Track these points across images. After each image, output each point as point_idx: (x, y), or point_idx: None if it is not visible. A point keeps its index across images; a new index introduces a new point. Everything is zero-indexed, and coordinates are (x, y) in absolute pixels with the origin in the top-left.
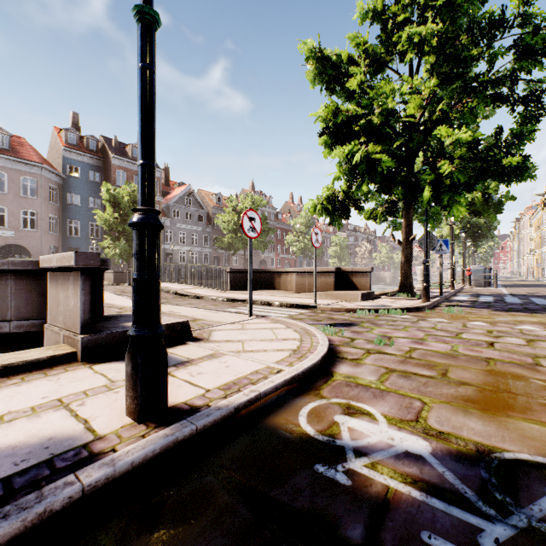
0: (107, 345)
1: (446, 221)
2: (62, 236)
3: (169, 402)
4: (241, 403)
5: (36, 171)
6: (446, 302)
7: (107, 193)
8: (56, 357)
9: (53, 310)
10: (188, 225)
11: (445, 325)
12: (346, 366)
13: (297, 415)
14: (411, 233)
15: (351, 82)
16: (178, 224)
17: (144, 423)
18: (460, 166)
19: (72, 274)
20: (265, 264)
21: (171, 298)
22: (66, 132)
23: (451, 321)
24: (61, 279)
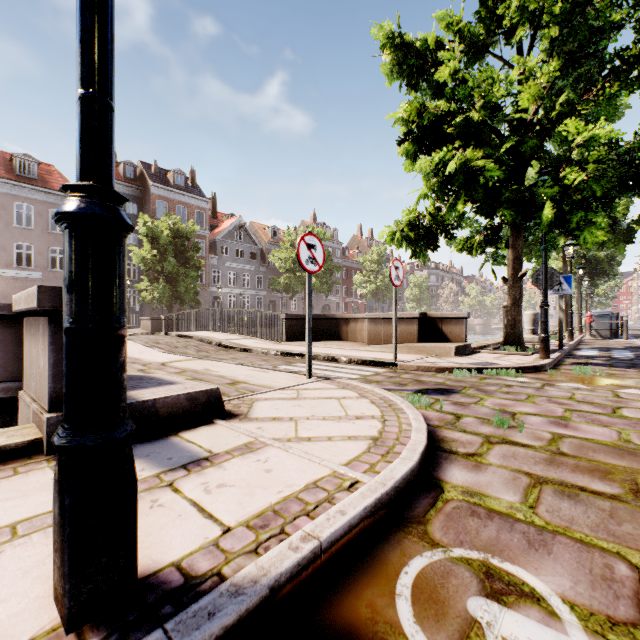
0: None
1: (557, 254)
2: None
3: (149, 560)
4: (284, 572)
5: None
6: (570, 358)
7: (144, 226)
8: (7, 449)
9: (27, 371)
10: (239, 264)
11: (587, 394)
12: (460, 469)
13: (392, 595)
14: (521, 267)
15: (441, 71)
16: (227, 263)
17: (78, 630)
18: (595, 174)
19: (42, 320)
20: (329, 310)
21: (212, 350)
22: None
23: (592, 387)
24: (33, 328)
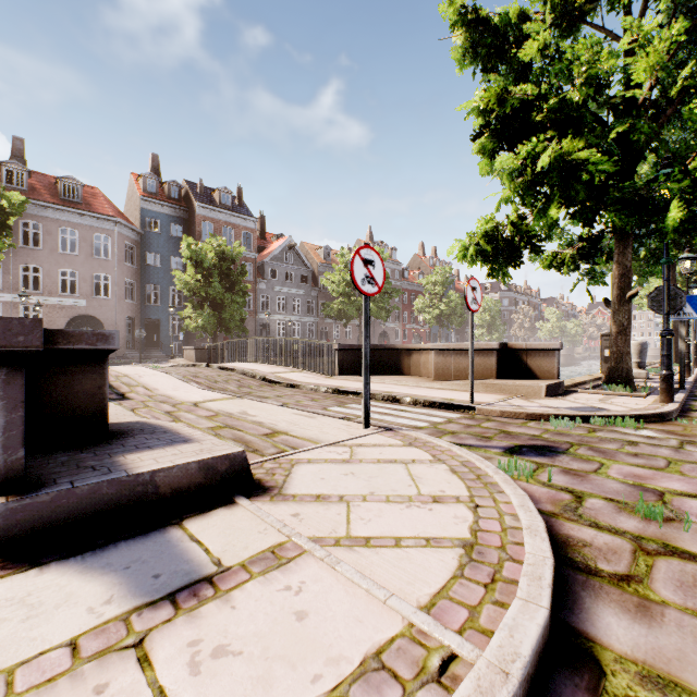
0: (56, 518)
1: None
2: (140, 305)
3: None
4: None
5: (110, 226)
6: None
7: (188, 249)
8: None
9: None
10: (289, 288)
11: None
12: (617, 612)
13: None
14: (629, 286)
15: (527, 47)
16: (276, 287)
17: None
18: None
19: None
20: (387, 338)
21: (255, 386)
22: (144, 178)
23: None
24: None
